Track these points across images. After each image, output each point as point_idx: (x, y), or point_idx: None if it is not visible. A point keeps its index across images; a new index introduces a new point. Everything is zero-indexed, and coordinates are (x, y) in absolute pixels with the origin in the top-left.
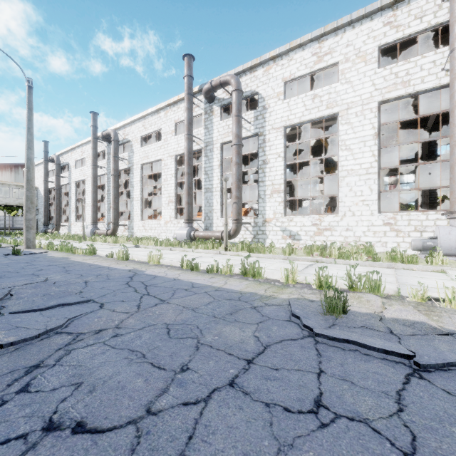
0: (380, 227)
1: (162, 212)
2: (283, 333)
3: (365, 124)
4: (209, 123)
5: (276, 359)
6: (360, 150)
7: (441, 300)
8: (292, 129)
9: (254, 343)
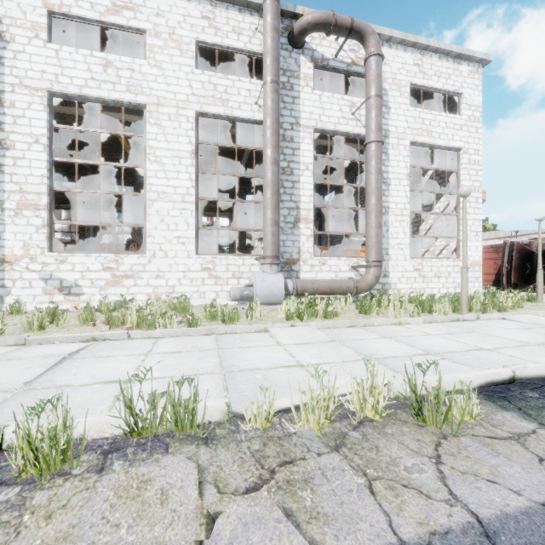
0: (199, 273)
1: None
2: None
3: (180, 134)
4: None
5: None
6: (175, 168)
7: (296, 418)
8: (68, 104)
9: None
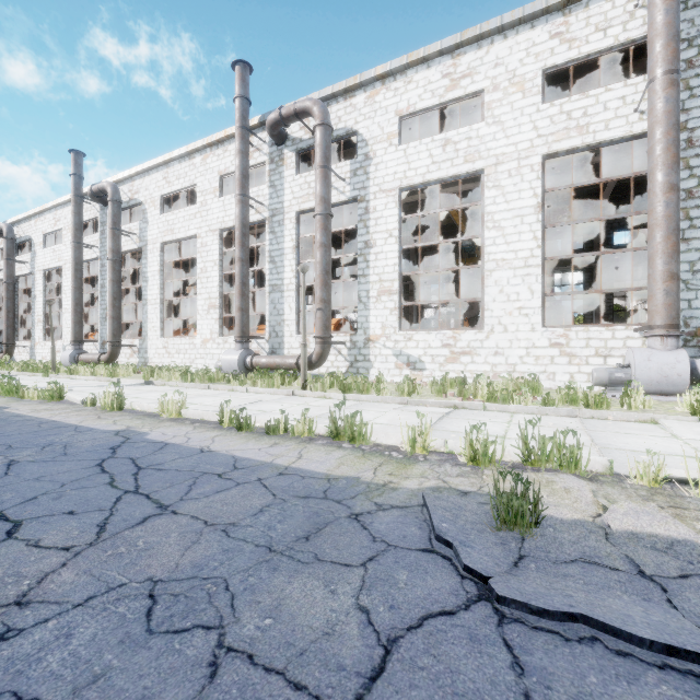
0: (546, 350)
1: (198, 324)
2: (423, 591)
3: (522, 189)
4: (278, 178)
5: (417, 697)
6: (516, 230)
7: (692, 484)
8: (411, 193)
9: (358, 636)
